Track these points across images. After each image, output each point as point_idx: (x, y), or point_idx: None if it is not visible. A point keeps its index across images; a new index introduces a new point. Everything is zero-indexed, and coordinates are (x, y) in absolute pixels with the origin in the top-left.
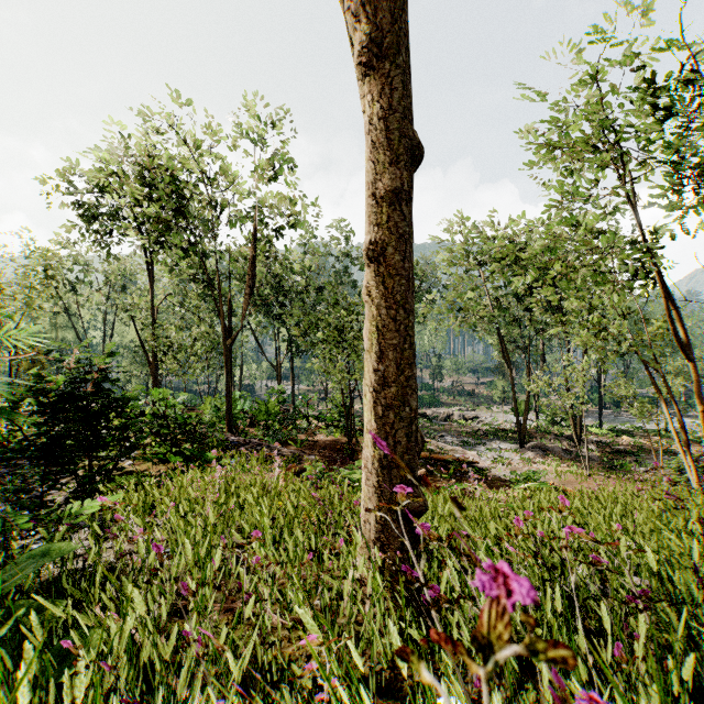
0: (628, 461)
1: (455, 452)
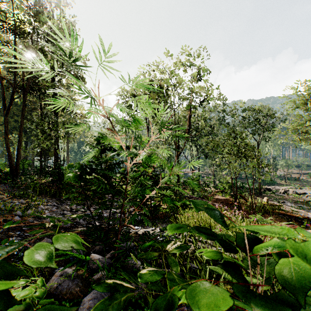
0: None
1: (300, 213)
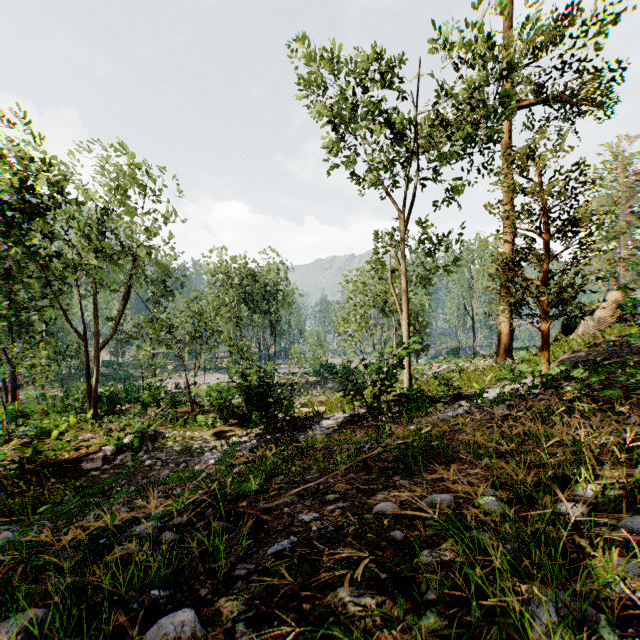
0: (297, 390)
1: None
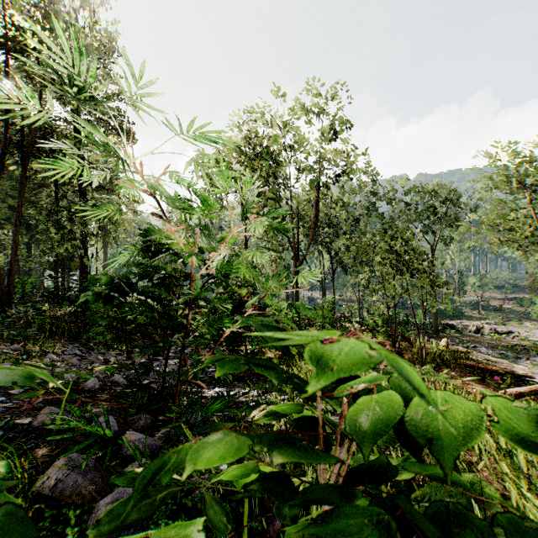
0: None
1: (500, 364)
